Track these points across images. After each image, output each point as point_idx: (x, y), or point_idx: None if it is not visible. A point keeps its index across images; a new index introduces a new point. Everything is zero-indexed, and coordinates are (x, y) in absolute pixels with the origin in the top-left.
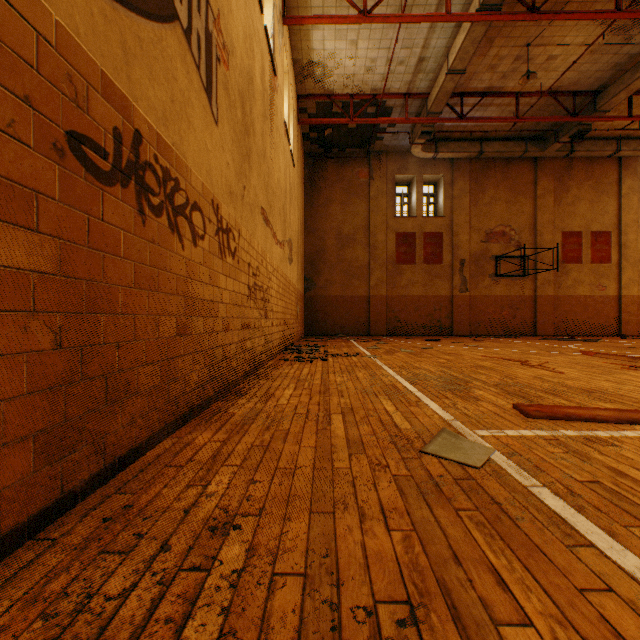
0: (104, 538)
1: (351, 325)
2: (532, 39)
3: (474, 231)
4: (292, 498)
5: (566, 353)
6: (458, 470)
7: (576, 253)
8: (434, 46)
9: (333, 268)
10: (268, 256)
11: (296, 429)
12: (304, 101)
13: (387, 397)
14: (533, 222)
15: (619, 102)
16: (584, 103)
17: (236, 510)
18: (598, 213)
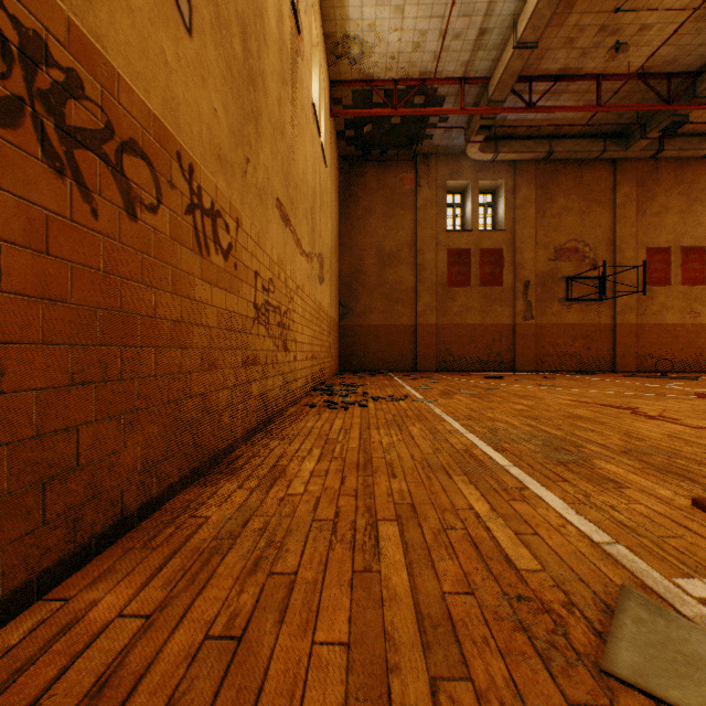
0: None
1: (394, 359)
2: (623, 1)
3: (541, 247)
4: None
5: (675, 396)
6: None
7: (663, 273)
8: (499, 13)
9: (373, 292)
10: (288, 268)
11: (311, 571)
12: (338, 89)
13: (467, 478)
14: (611, 236)
15: None
16: (679, 89)
17: None
18: (690, 225)
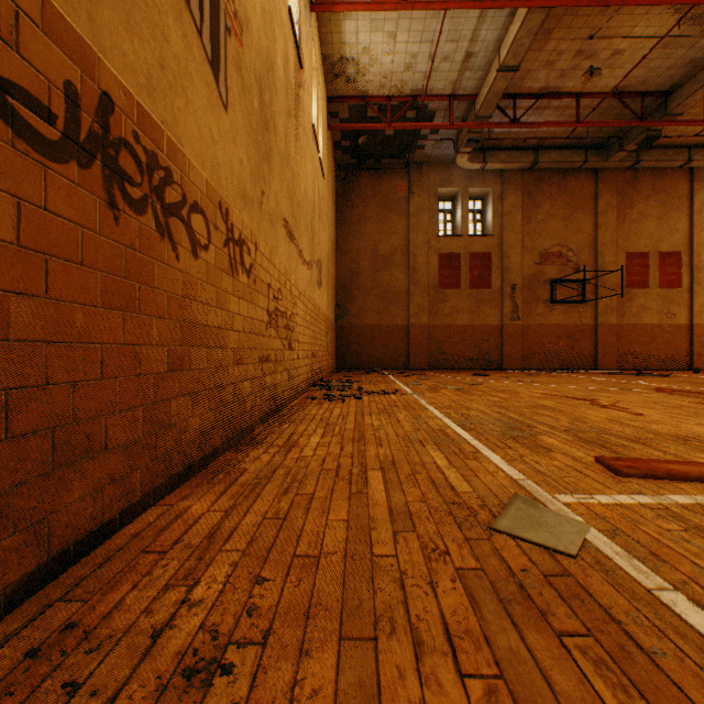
0: (16, 693)
1: (388, 358)
2: (596, 30)
3: (527, 252)
4: (314, 610)
5: (638, 390)
6: (546, 560)
7: (642, 276)
8: (484, 39)
9: (368, 293)
10: (293, 277)
11: (323, 493)
12: (335, 104)
13: (436, 446)
14: (593, 241)
15: (694, 104)
16: (653, 106)
17: (229, 634)
18: (667, 231)
